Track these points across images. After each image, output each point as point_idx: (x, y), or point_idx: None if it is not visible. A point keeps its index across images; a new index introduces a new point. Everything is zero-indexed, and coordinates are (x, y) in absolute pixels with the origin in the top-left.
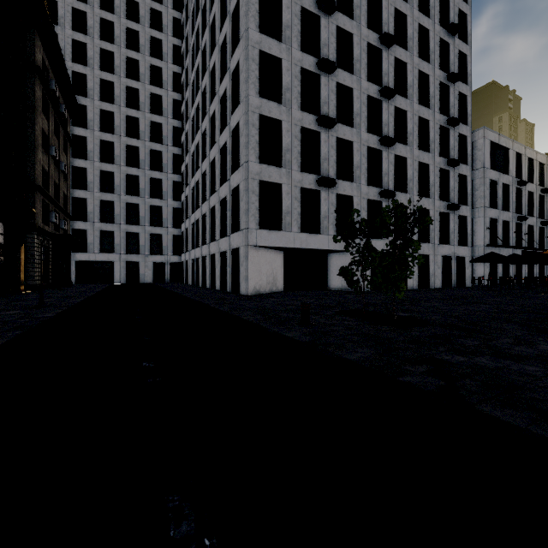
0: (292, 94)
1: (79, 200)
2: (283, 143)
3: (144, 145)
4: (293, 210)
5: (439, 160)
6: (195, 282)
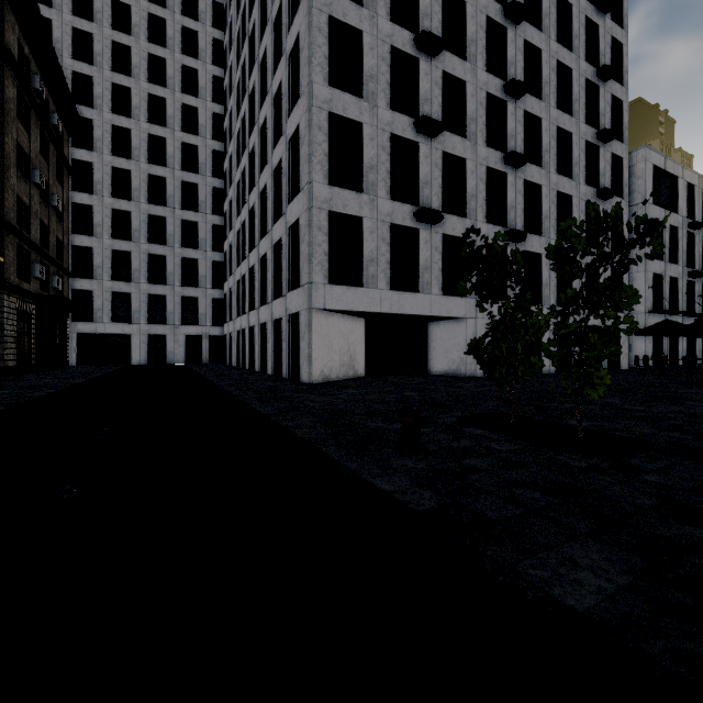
0: (378, 85)
1: (82, 250)
2: (365, 157)
3: (173, 174)
4: (379, 256)
5: (585, 190)
6: (241, 364)
